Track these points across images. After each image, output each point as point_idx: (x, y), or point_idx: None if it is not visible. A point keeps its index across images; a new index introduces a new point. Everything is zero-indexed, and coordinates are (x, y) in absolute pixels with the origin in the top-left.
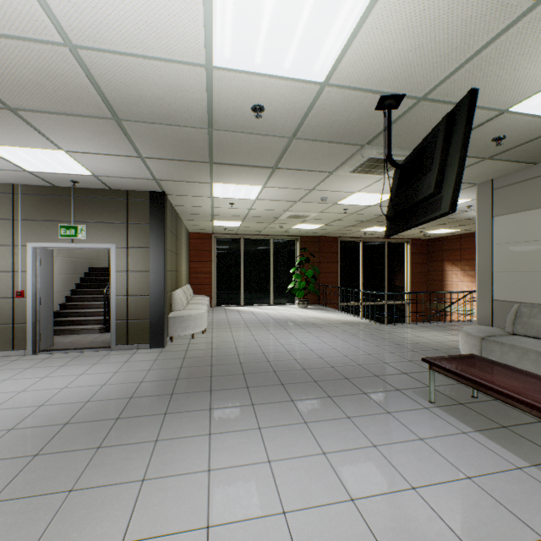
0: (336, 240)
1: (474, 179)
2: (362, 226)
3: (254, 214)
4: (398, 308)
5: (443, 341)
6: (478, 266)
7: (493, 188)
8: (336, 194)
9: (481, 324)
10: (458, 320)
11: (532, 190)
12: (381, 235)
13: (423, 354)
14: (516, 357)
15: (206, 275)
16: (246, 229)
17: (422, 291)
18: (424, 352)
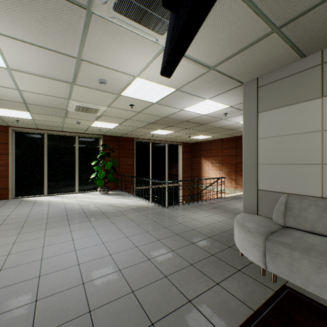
0: (132, 140)
1: (245, 74)
2: (150, 128)
3: (34, 100)
4: (175, 188)
5: (212, 222)
6: (245, 159)
7: (258, 86)
8: (115, 77)
9: (247, 211)
10: (214, 198)
11: (297, 84)
12: (164, 138)
13: (202, 247)
14: (313, 268)
15: (1, 168)
16: (44, 123)
17: (188, 176)
18: (202, 244)
